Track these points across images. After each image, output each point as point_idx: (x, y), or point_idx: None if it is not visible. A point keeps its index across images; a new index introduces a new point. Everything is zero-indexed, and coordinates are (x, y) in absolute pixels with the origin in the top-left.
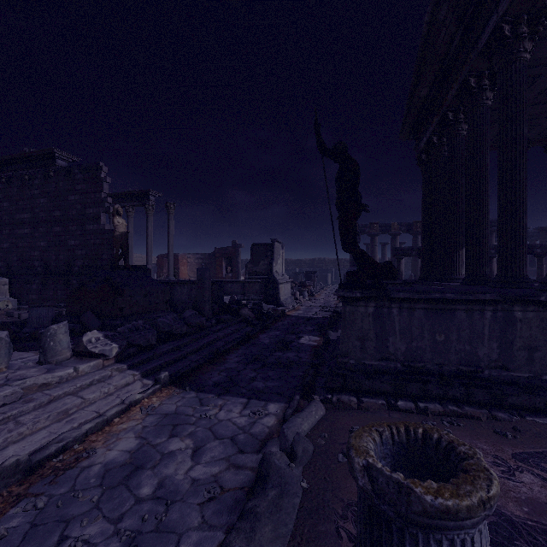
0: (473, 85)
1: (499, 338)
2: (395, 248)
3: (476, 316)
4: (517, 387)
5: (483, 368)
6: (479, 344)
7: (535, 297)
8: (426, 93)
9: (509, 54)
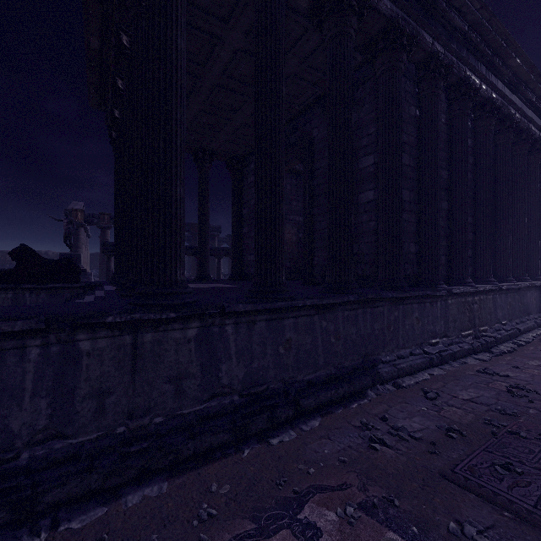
0: (126, 44)
1: (53, 388)
2: (103, 242)
3: (11, 360)
4: (72, 464)
5: (19, 450)
6: (13, 409)
7: (100, 317)
8: (98, 46)
9: (139, 4)
